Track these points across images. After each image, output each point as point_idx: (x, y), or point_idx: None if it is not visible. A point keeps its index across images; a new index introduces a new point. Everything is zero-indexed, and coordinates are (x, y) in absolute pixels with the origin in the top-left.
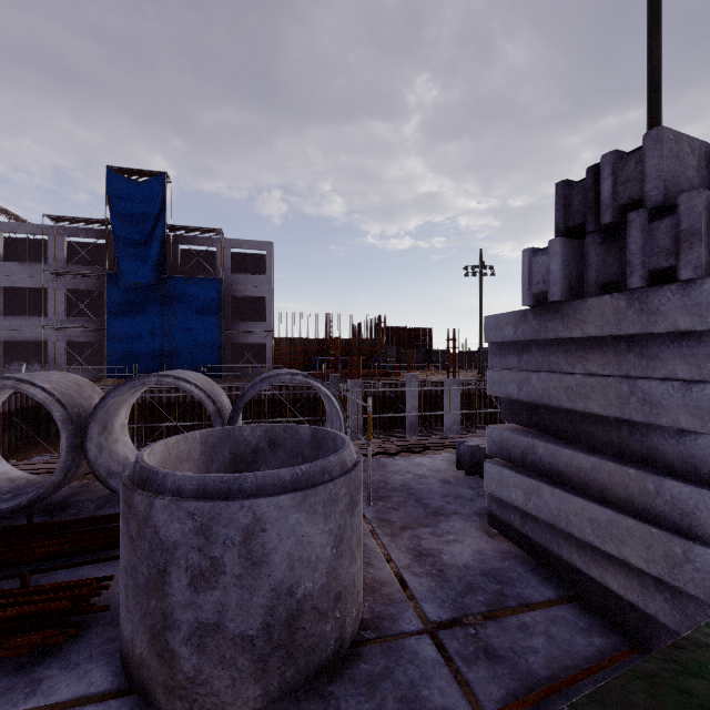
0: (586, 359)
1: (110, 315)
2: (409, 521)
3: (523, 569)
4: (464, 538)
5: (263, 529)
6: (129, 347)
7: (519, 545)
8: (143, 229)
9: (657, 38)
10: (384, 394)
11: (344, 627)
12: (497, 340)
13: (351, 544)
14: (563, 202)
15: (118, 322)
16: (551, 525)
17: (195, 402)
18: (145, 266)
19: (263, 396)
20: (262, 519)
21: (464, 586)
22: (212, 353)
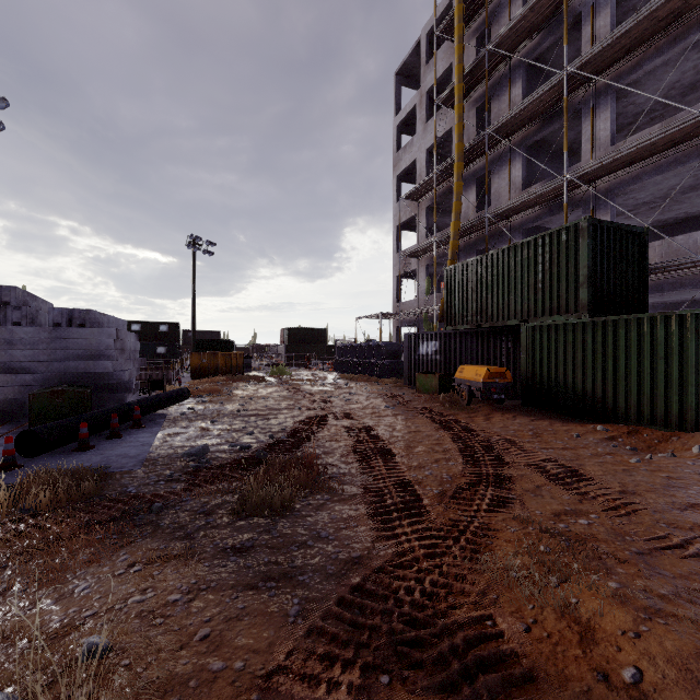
0: None
1: None
2: None
3: None
4: None
5: None
6: None
7: None
8: None
9: None
10: None
11: None
12: None
13: None
14: None
15: None
16: None
17: None
18: None
19: None
20: None
21: None
22: None
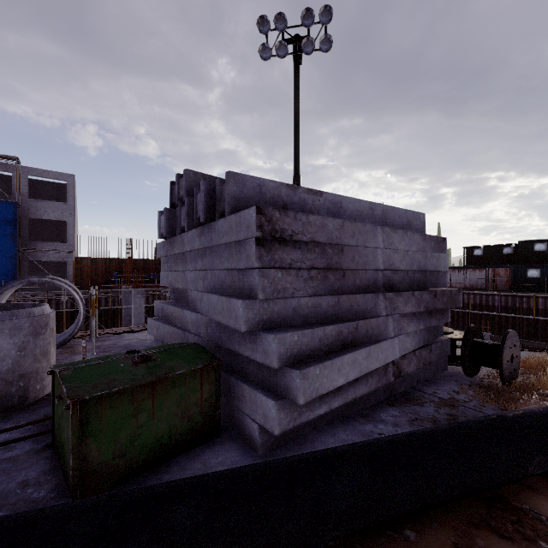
0: (178, 264)
1: None
2: None
3: None
4: None
5: None
6: None
7: None
8: None
9: (297, 98)
10: None
11: (27, 391)
12: (160, 256)
13: (34, 352)
14: (171, 191)
15: None
16: (167, 342)
17: None
18: None
19: (62, 307)
20: None
21: None
22: (6, 269)
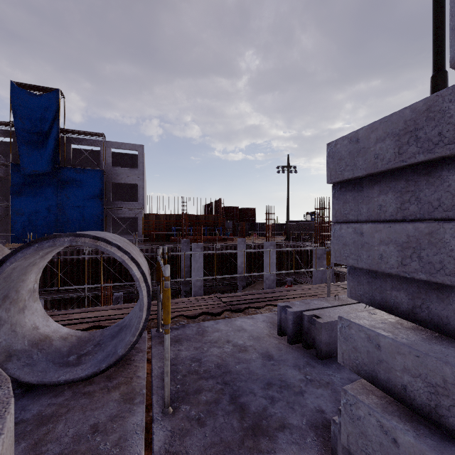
0: None
1: (13, 195)
2: None
3: None
4: None
5: None
6: (29, 220)
7: None
8: (41, 130)
9: None
10: (222, 253)
11: None
12: (355, 173)
13: None
14: None
15: (20, 200)
16: None
17: (81, 260)
18: (42, 159)
19: None
20: None
21: None
22: (96, 224)
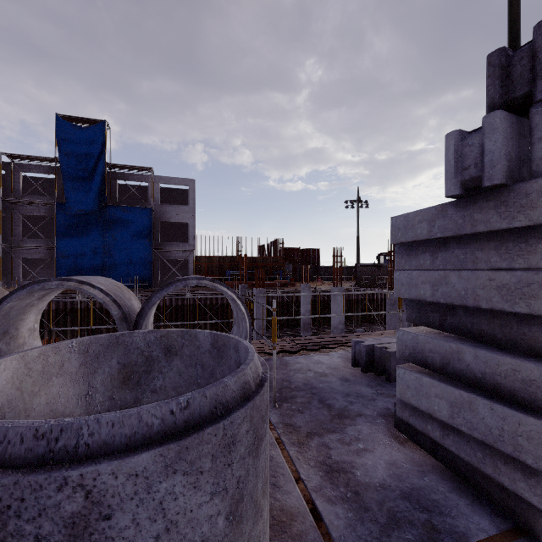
0: (530, 252)
1: (58, 236)
2: (315, 426)
3: (445, 488)
4: (374, 446)
5: (105, 516)
6: (74, 263)
7: (434, 454)
8: (87, 166)
9: None
10: (283, 300)
11: None
12: (407, 239)
13: (254, 496)
14: (499, 73)
15: (65, 242)
16: (484, 443)
17: None
18: (88, 197)
19: (186, 302)
20: (103, 500)
21: (386, 516)
22: (144, 267)
